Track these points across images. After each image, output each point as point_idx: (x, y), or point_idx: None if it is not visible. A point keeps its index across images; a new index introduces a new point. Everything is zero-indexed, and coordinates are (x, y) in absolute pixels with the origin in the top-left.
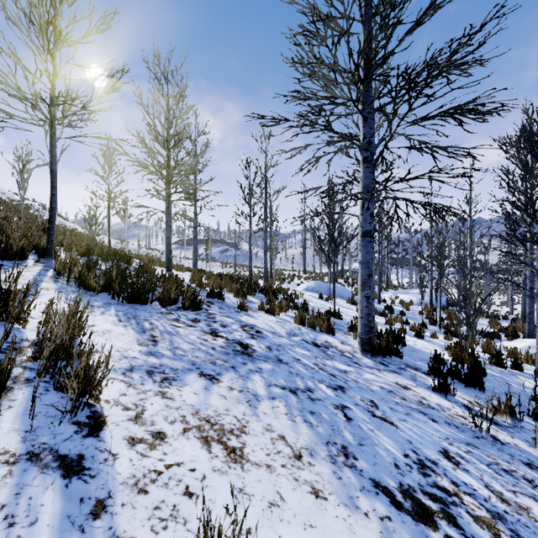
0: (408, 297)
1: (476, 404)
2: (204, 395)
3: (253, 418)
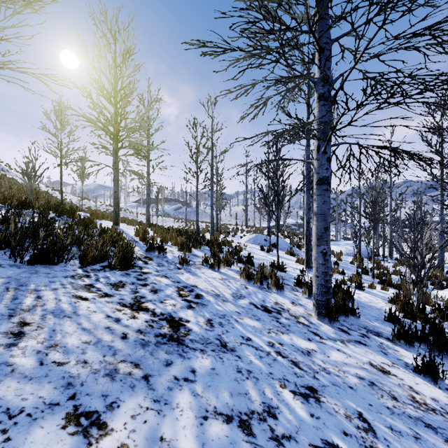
0: (338, 248)
1: None
2: None
3: None
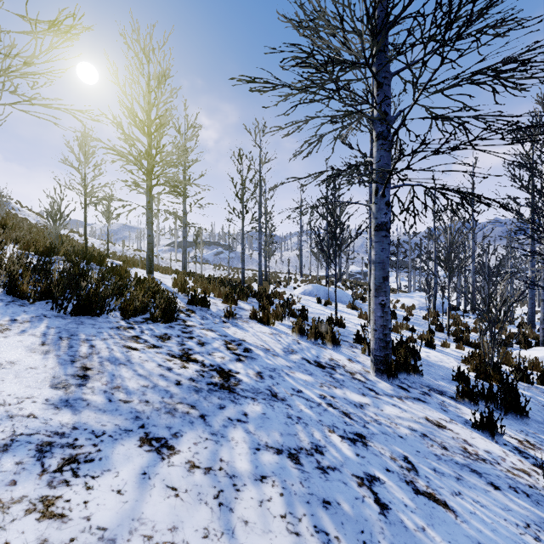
0: (410, 301)
1: (528, 445)
2: (136, 493)
3: (222, 542)
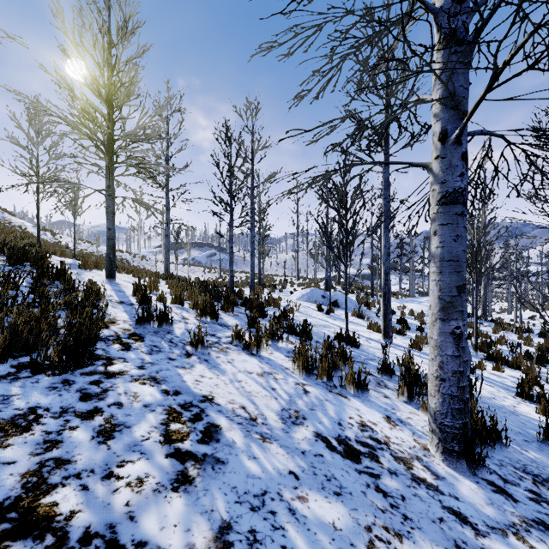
0: (418, 306)
1: None
2: None
3: None
